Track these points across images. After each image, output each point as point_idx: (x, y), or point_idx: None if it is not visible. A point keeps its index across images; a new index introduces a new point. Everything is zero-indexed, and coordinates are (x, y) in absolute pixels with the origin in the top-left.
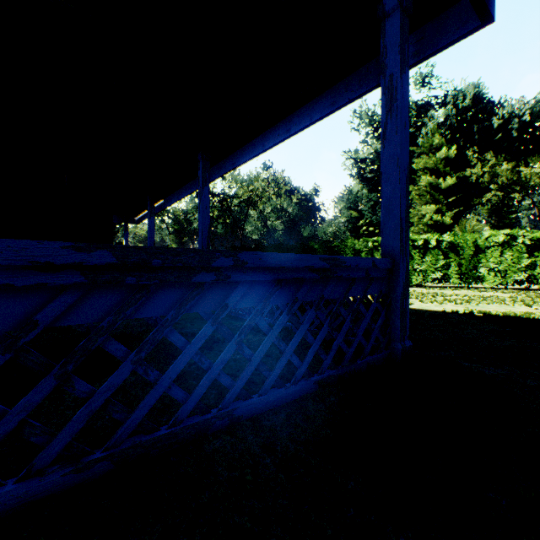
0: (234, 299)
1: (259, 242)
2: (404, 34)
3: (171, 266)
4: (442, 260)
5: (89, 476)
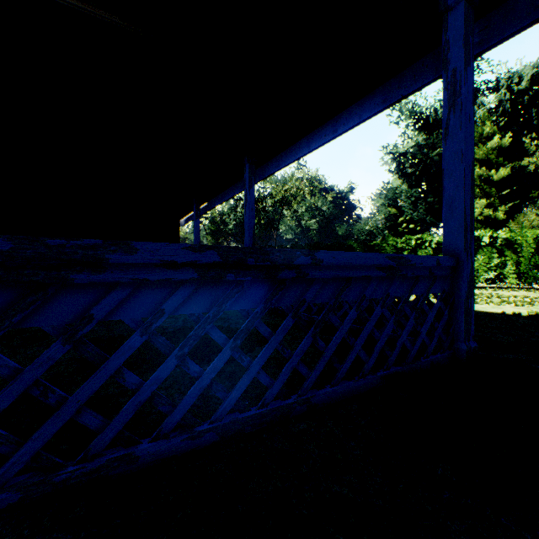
0: (310, 294)
1: (296, 242)
2: (469, 26)
3: (261, 264)
4: (496, 258)
5: (200, 443)
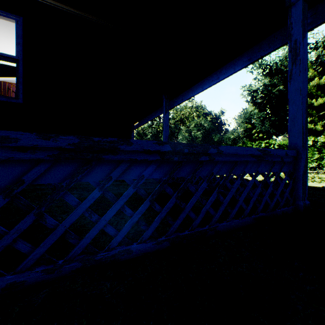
0: (216, 170)
1: None
2: (304, 14)
3: (191, 152)
4: (317, 154)
5: (161, 247)
